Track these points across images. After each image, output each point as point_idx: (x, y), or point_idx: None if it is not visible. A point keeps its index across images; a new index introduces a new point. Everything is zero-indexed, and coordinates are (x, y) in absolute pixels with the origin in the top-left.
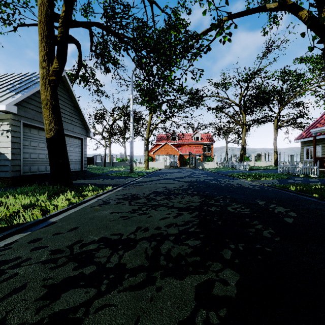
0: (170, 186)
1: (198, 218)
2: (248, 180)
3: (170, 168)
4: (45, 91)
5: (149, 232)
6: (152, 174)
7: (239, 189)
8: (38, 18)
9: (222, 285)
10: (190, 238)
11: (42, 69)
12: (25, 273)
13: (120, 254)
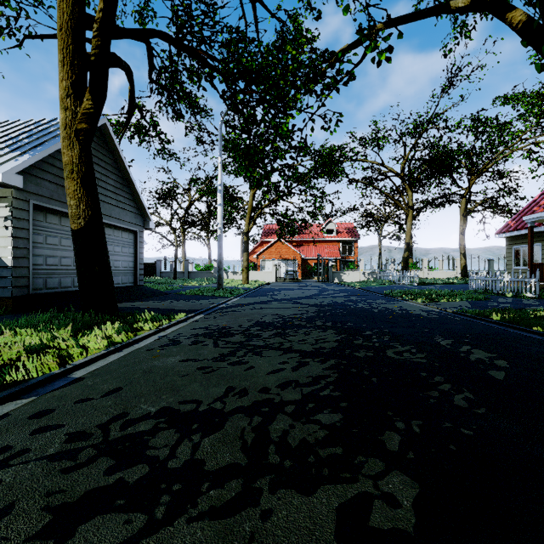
0: (286, 313)
1: (335, 370)
2: (418, 301)
3: (286, 282)
4: (69, 148)
5: (249, 398)
6: (255, 292)
7: (404, 318)
8: (58, 22)
9: (387, 507)
10: (322, 410)
11: (65, 110)
12: (14, 480)
13: (195, 441)
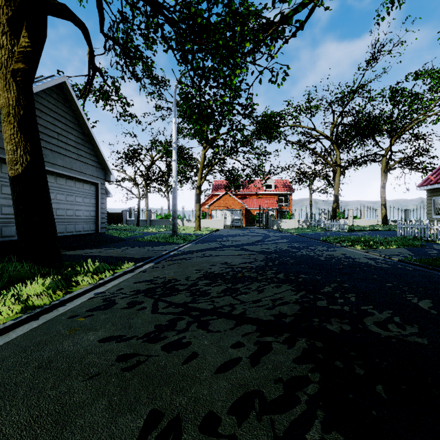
0: (235, 261)
1: (313, 364)
2: (358, 248)
3: (232, 229)
4: (5, 89)
5: None
6: (206, 238)
7: (356, 268)
8: None
9: None
10: None
11: (0, 49)
12: None
13: None
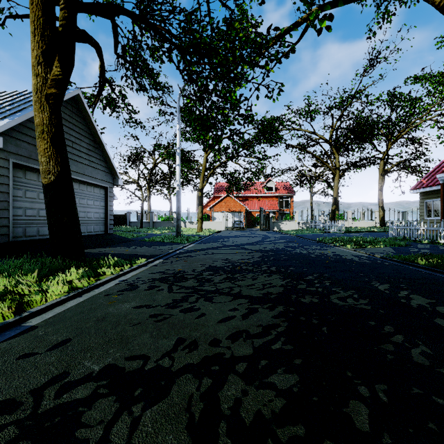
0: (235, 258)
1: (284, 318)
2: (348, 247)
3: (234, 230)
4: (40, 111)
5: (198, 353)
6: (208, 239)
7: (339, 263)
8: None
9: None
10: (276, 369)
11: (36, 77)
12: None
13: (135, 416)
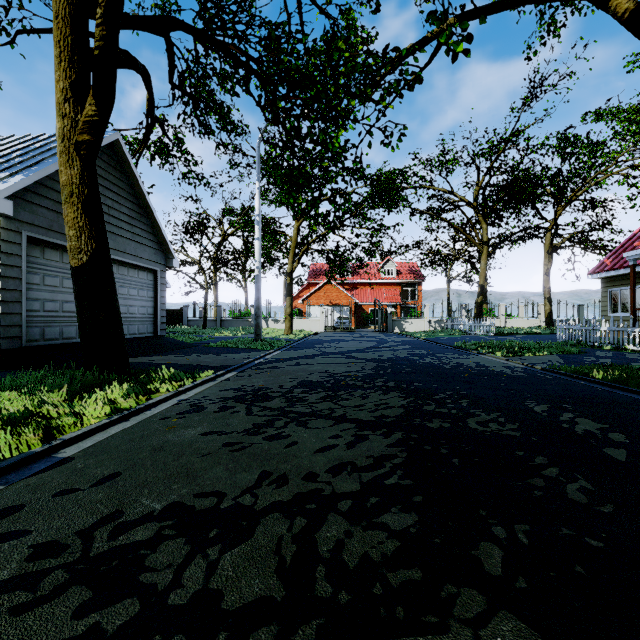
0: (338, 370)
1: (403, 447)
2: (498, 355)
3: (337, 332)
4: (68, 165)
5: (289, 489)
6: (300, 344)
7: (484, 377)
8: (53, 8)
9: None
10: (389, 508)
11: (62, 118)
12: None
13: (211, 559)
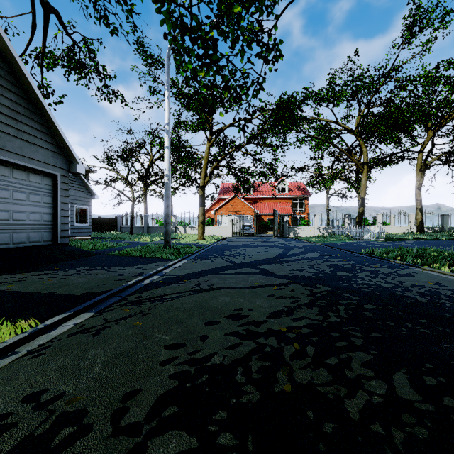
0: (257, 308)
1: None
2: (445, 270)
3: (242, 237)
4: None
5: None
6: (209, 250)
7: None
8: None
9: None
10: None
11: None
12: None
13: None
